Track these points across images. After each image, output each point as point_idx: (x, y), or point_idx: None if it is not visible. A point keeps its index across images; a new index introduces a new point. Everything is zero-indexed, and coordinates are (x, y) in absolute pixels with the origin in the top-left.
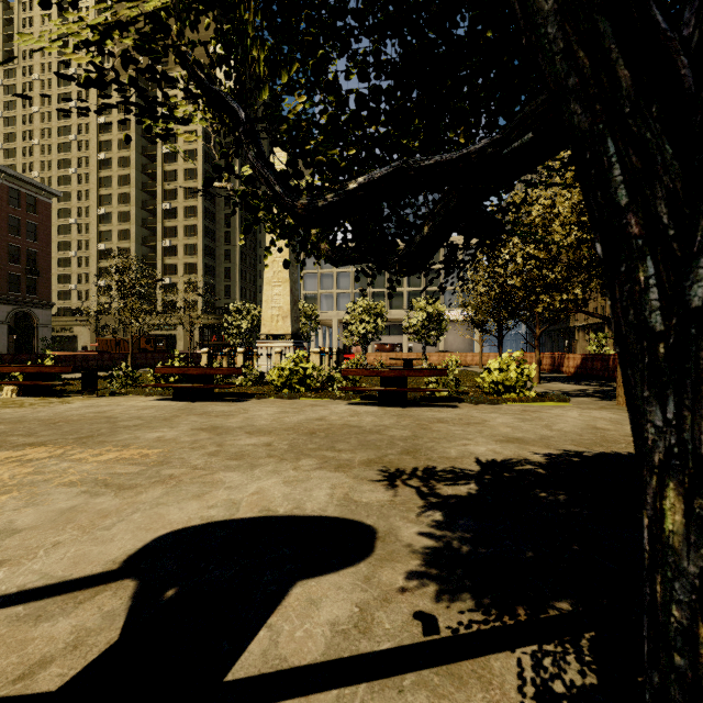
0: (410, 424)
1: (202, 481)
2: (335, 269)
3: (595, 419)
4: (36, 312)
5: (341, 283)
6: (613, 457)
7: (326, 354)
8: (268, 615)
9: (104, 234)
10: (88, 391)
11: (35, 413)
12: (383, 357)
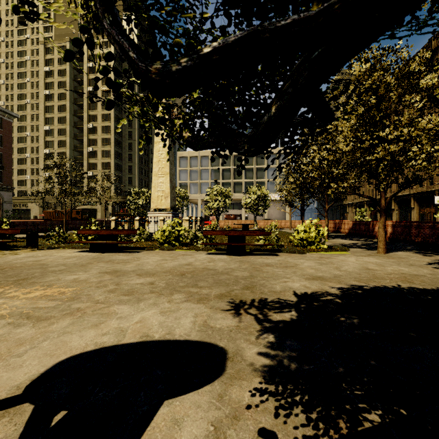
0: (248, 267)
1: (101, 313)
2: (199, 167)
3: (366, 262)
4: (2, 193)
5: (203, 176)
6: (383, 289)
7: (193, 221)
8: (138, 437)
9: (49, 143)
10: (31, 246)
11: None
12: (230, 223)
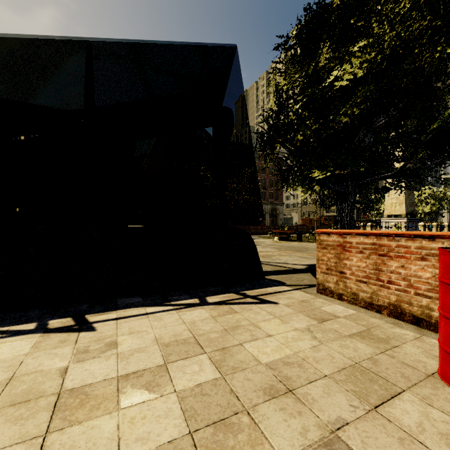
0: None
1: None
2: None
3: None
4: (278, 207)
5: None
6: None
7: (434, 226)
8: None
9: None
10: (299, 240)
11: (285, 245)
12: None
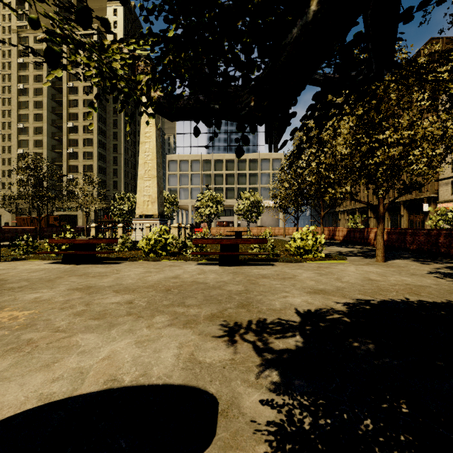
0: (242, 280)
1: (58, 346)
2: (190, 172)
3: (367, 272)
4: None
5: (193, 181)
6: (392, 304)
7: (183, 228)
8: None
9: (23, 142)
10: None
11: None
12: (222, 230)
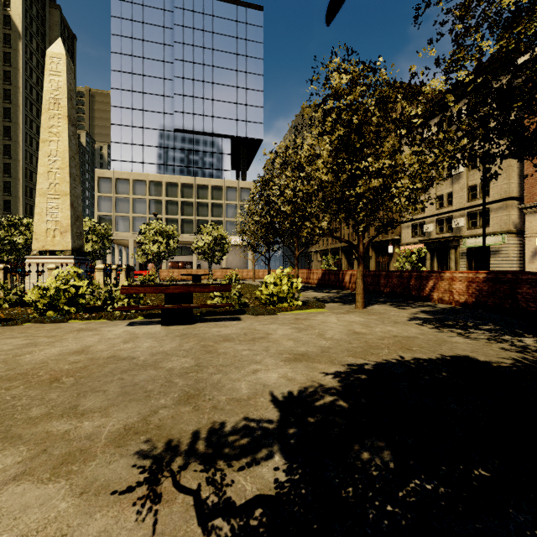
0: (194, 347)
1: None
2: (131, 195)
3: (350, 323)
4: None
5: (137, 208)
6: (389, 368)
7: (113, 270)
8: None
9: None
10: None
11: None
12: (176, 273)
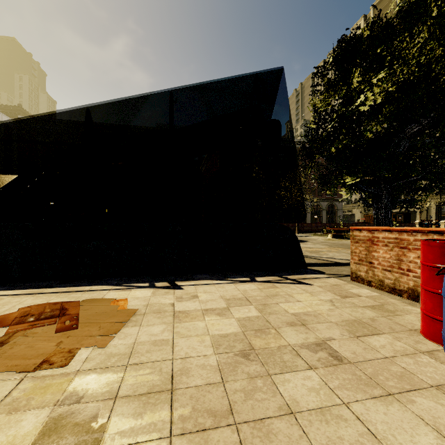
0: None
1: None
2: None
3: None
4: (336, 204)
5: None
6: None
7: None
8: None
9: None
10: None
11: (337, 242)
12: None
